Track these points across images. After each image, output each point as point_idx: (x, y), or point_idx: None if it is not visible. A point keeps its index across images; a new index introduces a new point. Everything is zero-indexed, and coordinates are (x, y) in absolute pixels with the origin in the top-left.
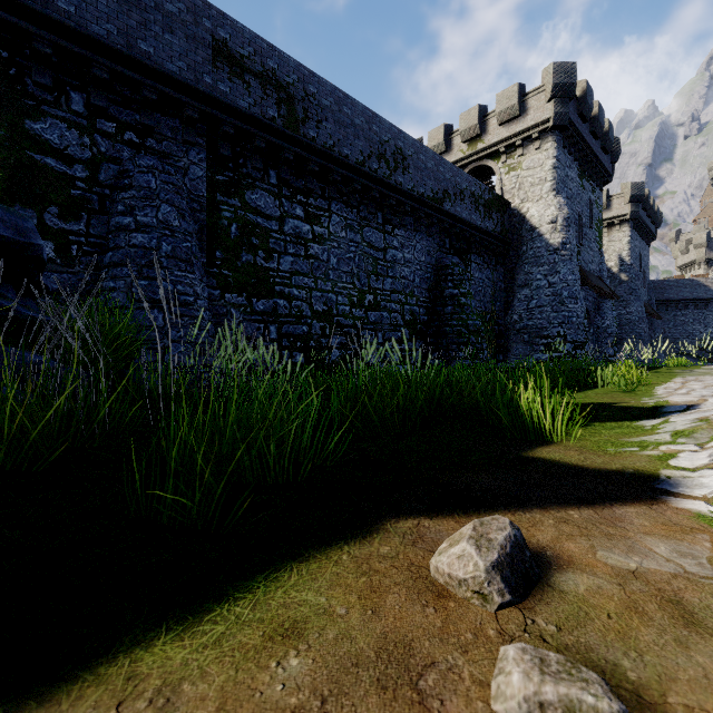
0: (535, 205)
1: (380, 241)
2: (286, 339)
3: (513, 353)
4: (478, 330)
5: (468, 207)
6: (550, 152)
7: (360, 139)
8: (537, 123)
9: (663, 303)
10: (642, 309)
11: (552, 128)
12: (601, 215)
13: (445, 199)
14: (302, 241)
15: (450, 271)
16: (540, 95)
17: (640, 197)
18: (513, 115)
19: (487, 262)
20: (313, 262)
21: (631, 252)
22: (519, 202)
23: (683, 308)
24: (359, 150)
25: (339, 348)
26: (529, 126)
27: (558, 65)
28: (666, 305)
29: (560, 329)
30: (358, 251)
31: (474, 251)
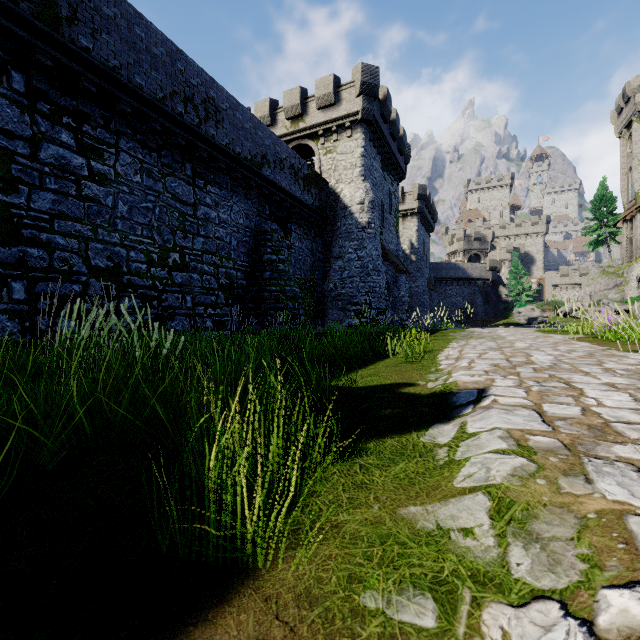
0: (347, 187)
1: (189, 195)
2: (44, 300)
3: (329, 318)
4: (295, 296)
5: (288, 178)
6: (360, 141)
7: (159, 72)
8: (349, 113)
9: (438, 280)
10: (425, 283)
11: (360, 121)
12: (397, 205)
13: (264, 165)
14: (72, 176)
15: (269, 237)
16: (352, 89)
17: (424, 196)
18: (329, 102)
19: (307, 233)
20: (91, 205)
21: (418, 238)
22: (335, 182)
23: (450, 284)
24: (158, 85)
25: (131, 312)
26: (343, 115)
27: (365, 66)
28: (440, 282)
29: (367, 297)
30: (159, 201)
31: (294, 221)
